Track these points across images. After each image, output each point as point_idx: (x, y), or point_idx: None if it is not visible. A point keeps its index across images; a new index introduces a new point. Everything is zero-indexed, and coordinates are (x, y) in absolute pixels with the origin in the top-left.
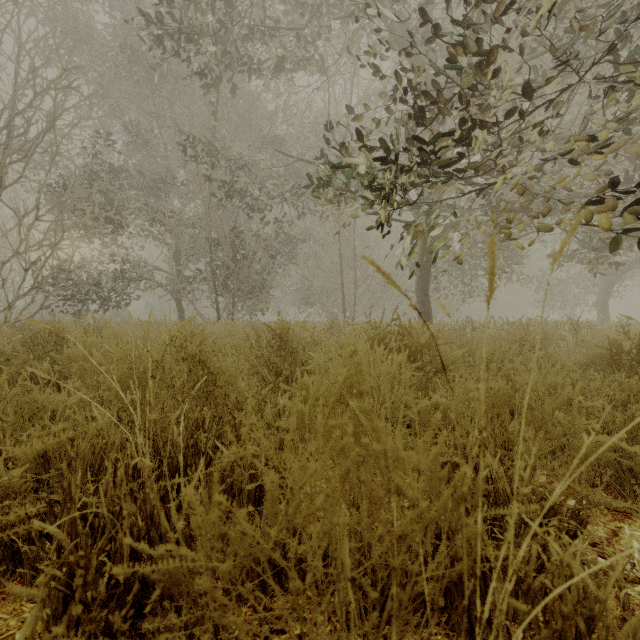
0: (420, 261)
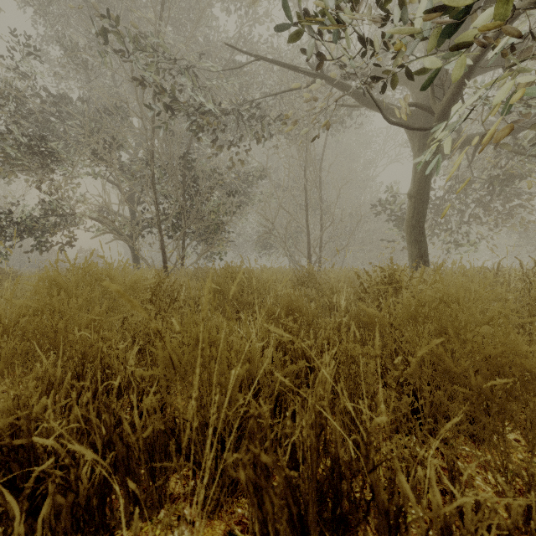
0: (416, 188)
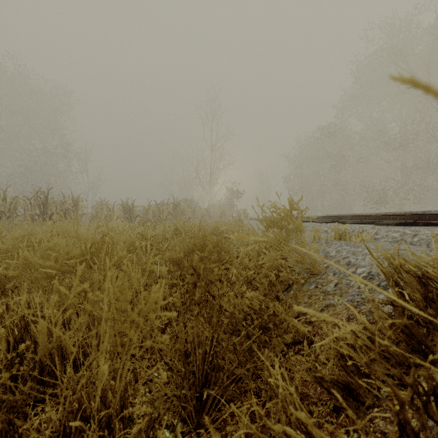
0: None
